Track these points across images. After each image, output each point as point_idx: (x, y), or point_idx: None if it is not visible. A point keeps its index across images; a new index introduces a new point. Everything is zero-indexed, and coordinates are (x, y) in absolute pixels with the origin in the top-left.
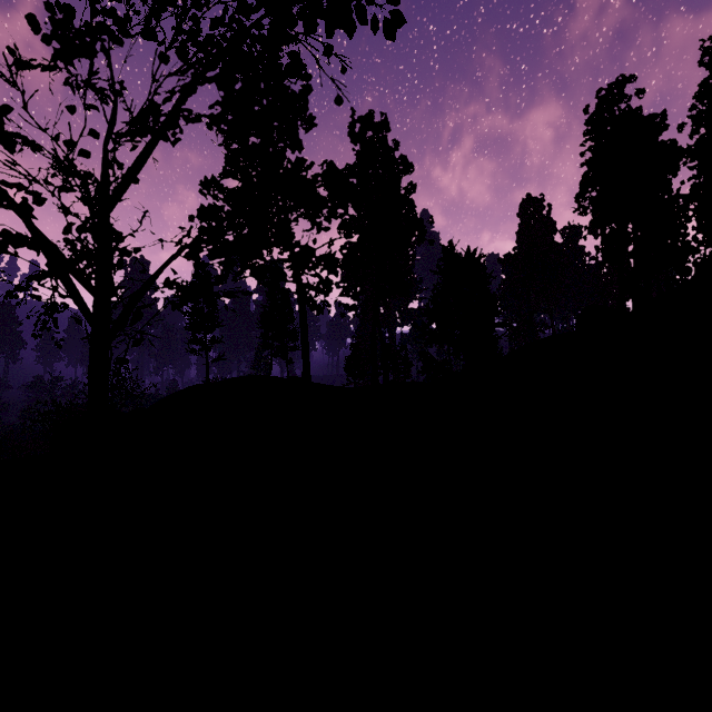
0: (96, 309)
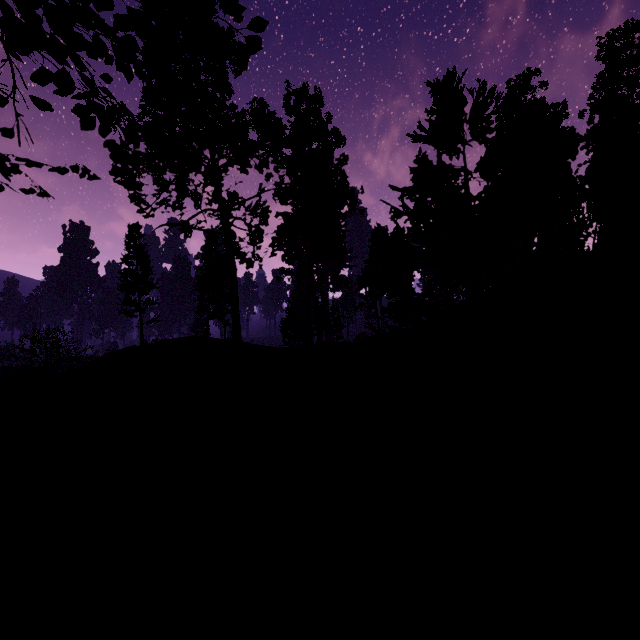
0: None
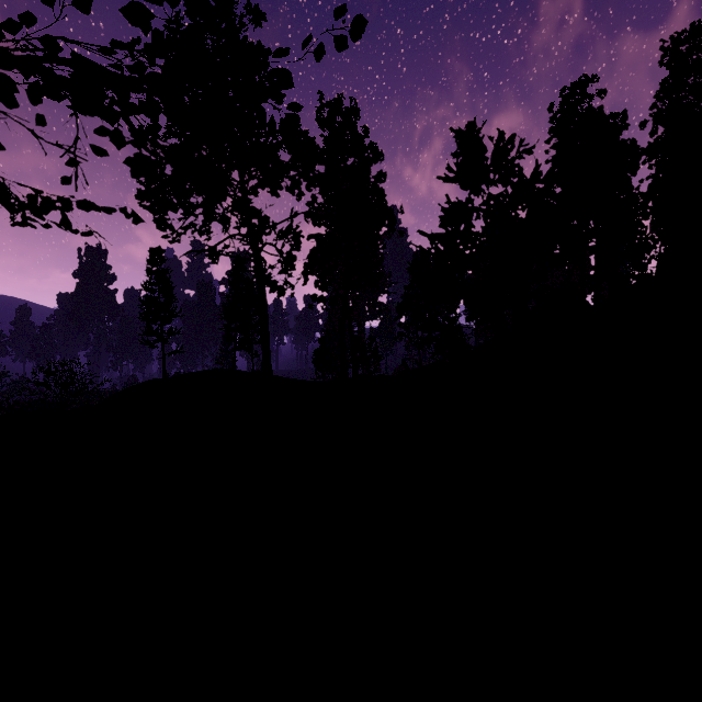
0: None
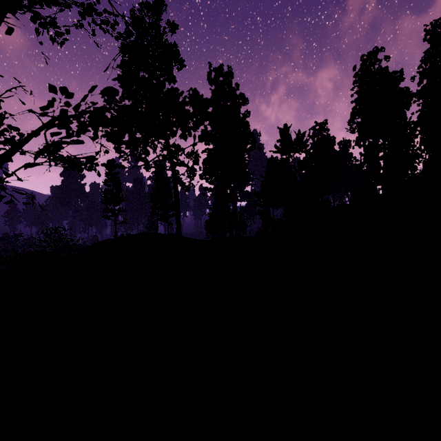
0: None
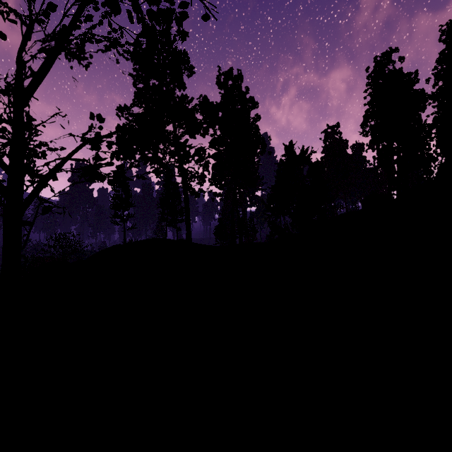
0: (9, 185)
